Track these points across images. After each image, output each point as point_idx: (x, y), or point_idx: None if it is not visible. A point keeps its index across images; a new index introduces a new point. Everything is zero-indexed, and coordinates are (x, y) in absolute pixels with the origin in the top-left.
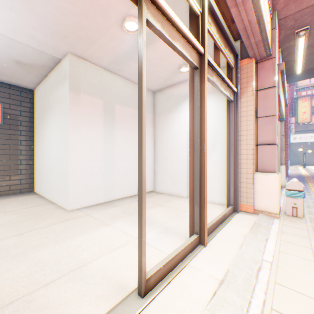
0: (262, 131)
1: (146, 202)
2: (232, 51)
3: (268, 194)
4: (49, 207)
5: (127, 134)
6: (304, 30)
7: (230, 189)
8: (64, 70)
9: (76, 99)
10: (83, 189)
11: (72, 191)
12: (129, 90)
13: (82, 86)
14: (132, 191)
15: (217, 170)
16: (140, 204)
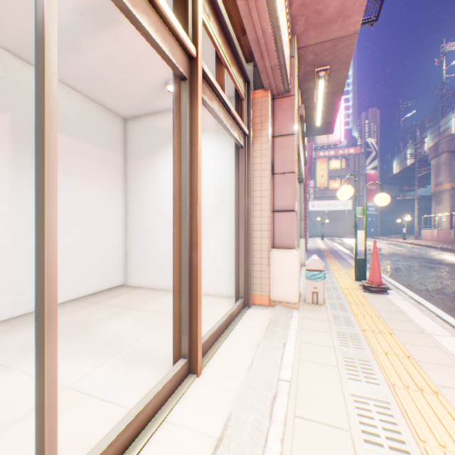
0: (280, 193)
1: (108, 306)
2: (243, 74)
3: (287, 277)
4: None
5: (70, 186)
6: (325, 70)
7: (240, 275)
8: None
9: None
10: None
11: None
12: (75, 106)
13: None
14: (80, 288)
15: (223, 248)
16: (40, 337)
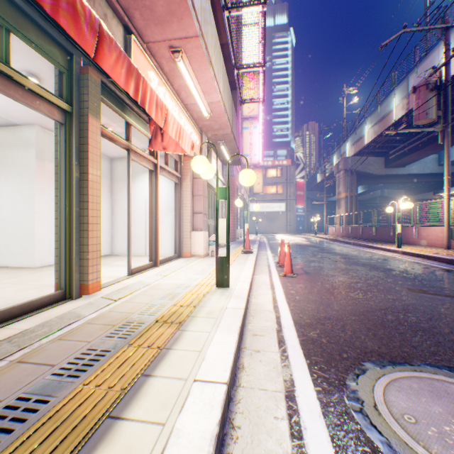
0: (196, 205)
1: (110, 260)
2: None
3: (199, 244)
4: (3, 269)
5: None
6: (222, 143)
7: (177, 243)
8: (27, 137)
9: (42, 167)
10: (48, 248)
11: (39, 250)
12: None
13: (47, 154)
14: None
15: (169, 232)
16: (129, 237)
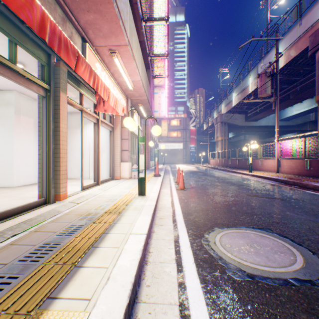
0: (124, 145)
1: None
2: None
3: (126, 170)
4: None
5: None
6: (141, 104)
7: (111, 170)
8: (8, 99)
9: (19, 119)
10: (23, 174)
11: (17, 175)
12: None
13: (22, 110)
14: None
15: (106, 162)
16: (82, 166)
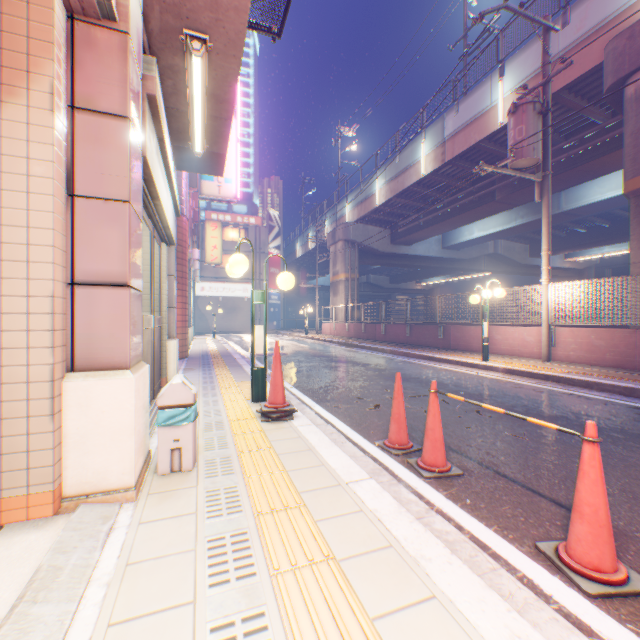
0: (93, 243)
1: None
2: None
3: (109, 435)
4: None
5: None
6: (203, 41)
7: None
8: None
9: None
10: None
11: None
12: None
13: None
14: None
15: None
16: None
